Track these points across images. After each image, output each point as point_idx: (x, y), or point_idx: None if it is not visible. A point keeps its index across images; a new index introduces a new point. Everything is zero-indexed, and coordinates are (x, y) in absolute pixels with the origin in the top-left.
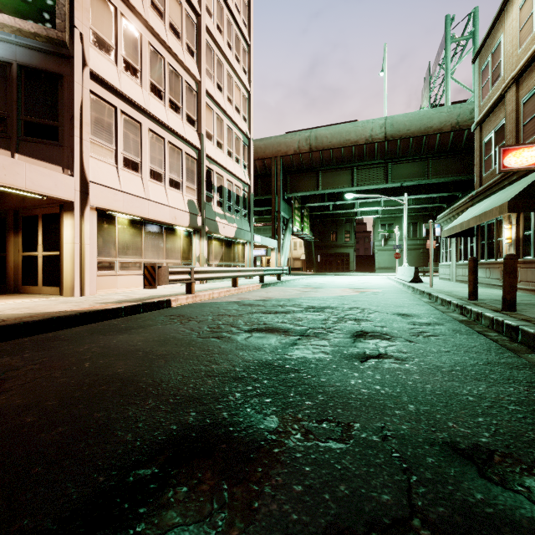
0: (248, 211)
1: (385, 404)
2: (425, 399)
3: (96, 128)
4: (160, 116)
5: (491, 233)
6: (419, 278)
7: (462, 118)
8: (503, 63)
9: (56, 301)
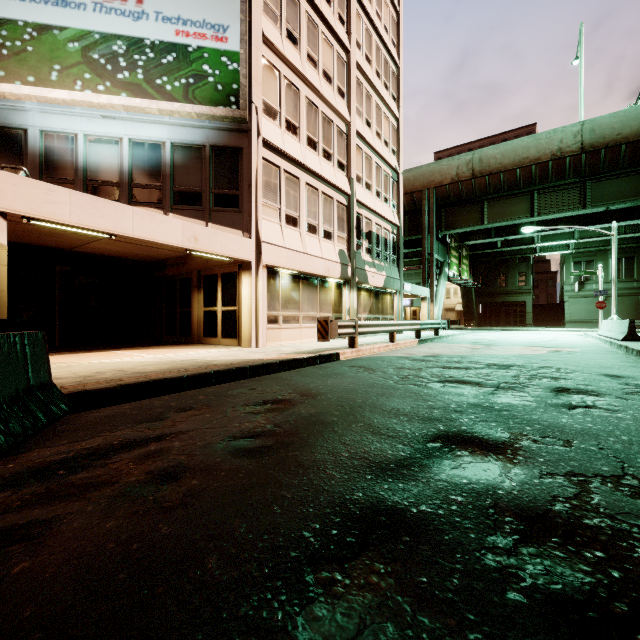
0: (397, 257)
1: (599, 434)
2: (637, 434)
3: (266, 191)
4: (315, 168)
5: None
6: (635, 335)
7: None
8: None
9: (243, 351)
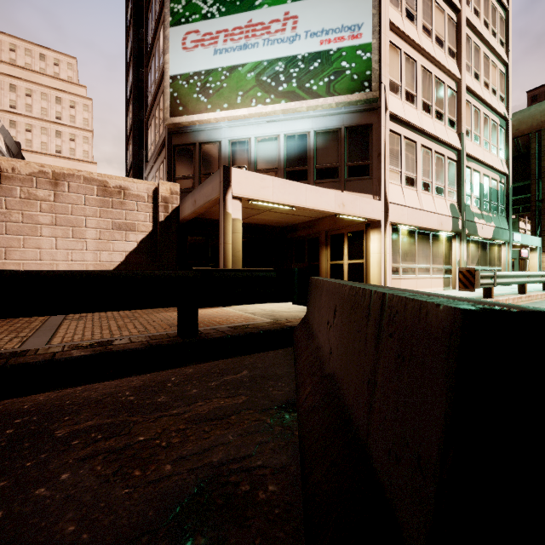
0: (505, 206)
1: None
2: None
3: (389, 157)
4: (430, 130)
5: None
6: None
7: None
8: None
9: None
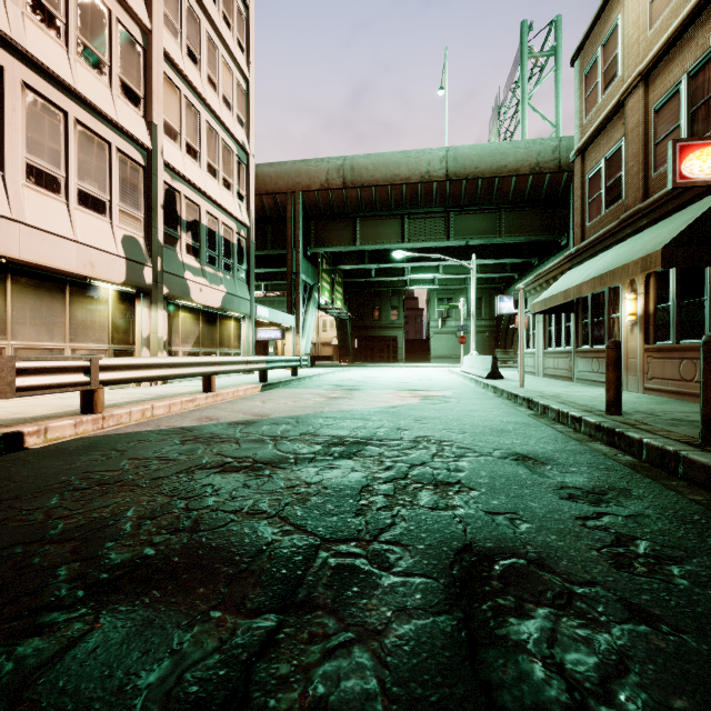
0: (247, 268)
1: None
2: None
3: None
4: (54, 65)
5: (601, 307)
6: (498, 373)
7: (543, 157)
8: (622, 56)
9: None
